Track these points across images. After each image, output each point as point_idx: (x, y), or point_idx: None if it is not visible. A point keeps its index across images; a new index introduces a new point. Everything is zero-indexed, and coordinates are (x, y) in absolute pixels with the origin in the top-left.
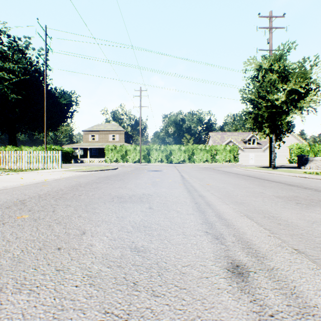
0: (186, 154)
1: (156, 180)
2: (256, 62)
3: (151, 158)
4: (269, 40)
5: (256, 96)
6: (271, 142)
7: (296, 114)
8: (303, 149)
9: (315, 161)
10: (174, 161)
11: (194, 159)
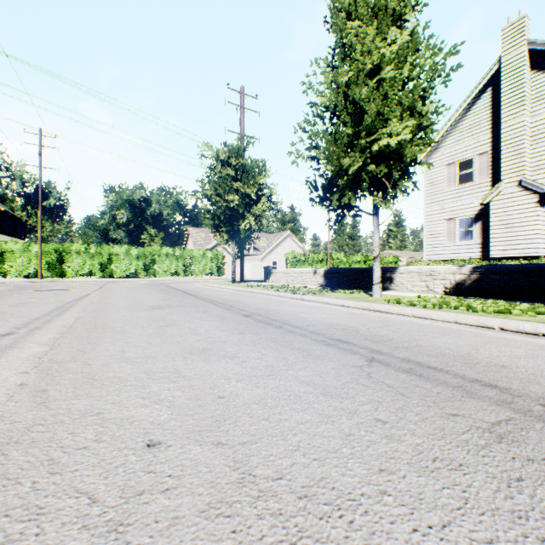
0: (141, 262)
1: (29, 301)
2: (213, 150)
3: (67, 269)
4: (241, 122)
5: (213, 192)
6: (242, 250)
7: (251, 220)
8: (299, 258)
9: (276, 273)
10: (118, 273)
11: (156, 271)
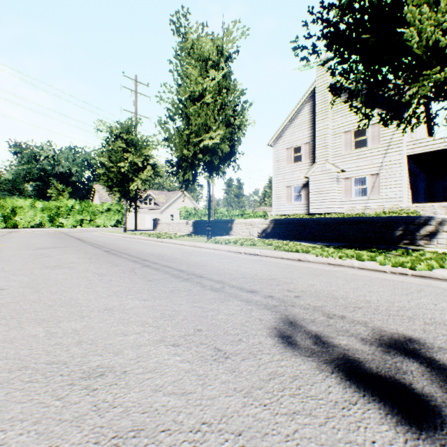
0: (46, 214)
1: None
2: (107, 126)
3: None
4: (135, 104)
5: (108, 160)
6: (136, 205)
7: (138, 183)
8: (190, 212)
9: (161, 224)
10: (23, 224)
11: (61, 222)
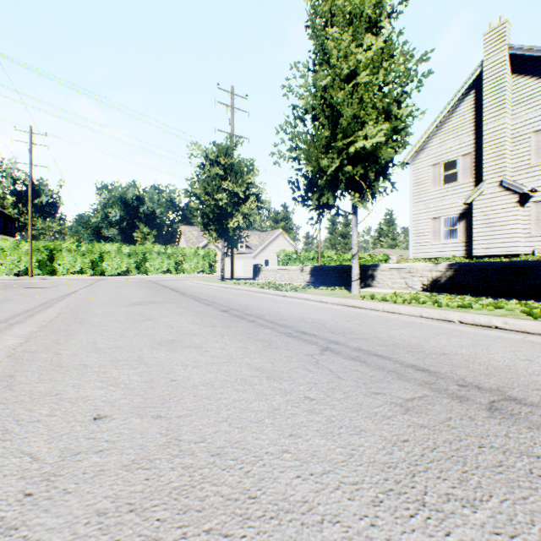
0: (133, 260)
1: (15, 298)
2: (201, 149)
3: (58, 267)
4: (231, 122)
5: (202, 191)
6: (232, 248)
7: (239, 219)
8: (290, 256)
9: (265, 271)
10: (110, 271)
11: (147, 269)
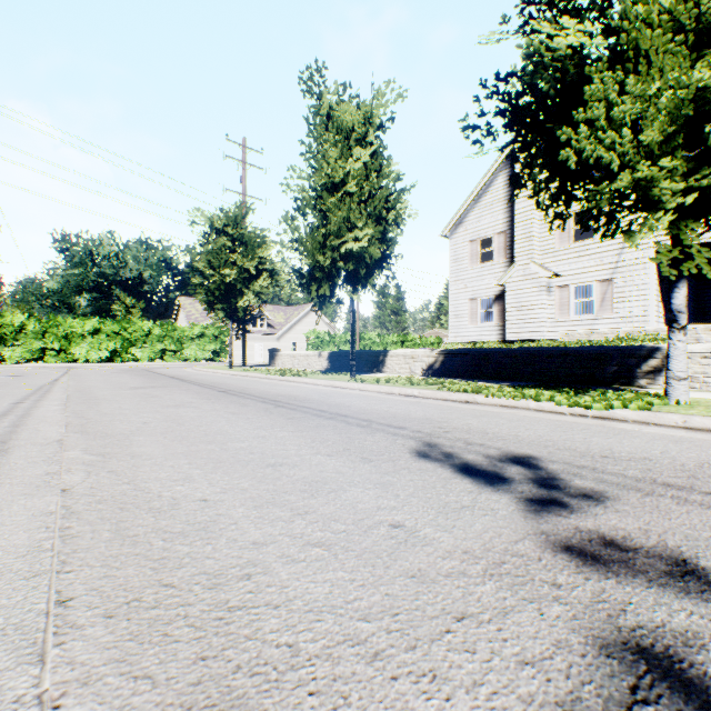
0: (113, 343)
1: None
2: (206, 217)
3: (5, 351)
4: (243, 180)
5: (207, 265)
6: (245, 329)
7: (250, 298)
8: (322, 339)
9: (282, 356)
10: (81, 357)
11: (134, 354)
